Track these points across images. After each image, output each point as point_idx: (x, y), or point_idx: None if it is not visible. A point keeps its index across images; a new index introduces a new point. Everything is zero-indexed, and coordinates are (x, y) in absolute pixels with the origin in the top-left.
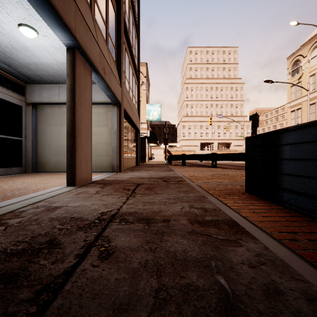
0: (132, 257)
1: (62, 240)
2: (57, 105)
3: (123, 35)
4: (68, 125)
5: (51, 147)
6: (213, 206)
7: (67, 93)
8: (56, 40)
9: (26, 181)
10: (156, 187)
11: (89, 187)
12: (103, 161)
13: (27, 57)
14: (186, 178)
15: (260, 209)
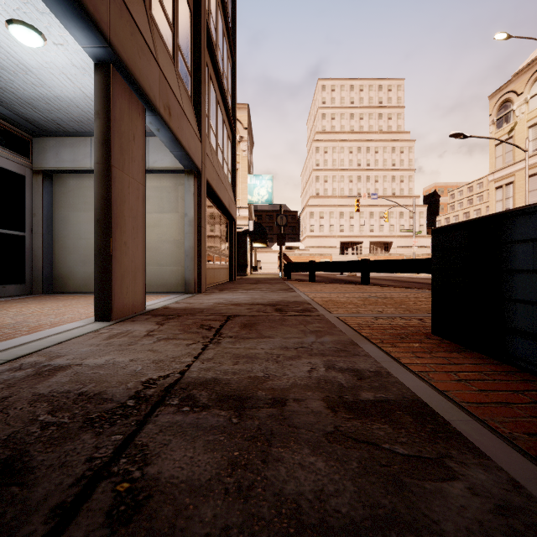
0: (192, 517)
1: (36, 460)
2: (88, 175)
3: (204, 51)
4: (98, 207)
5: (77, 248)
6: (373, 366)
7: (96, 148)
8: (79, 52)
9: (26, 309)
10: (261, 323)
11: (136, 324)
12: (170, 273)
13: (30, 86)
14: (318, 304)
15: (470, 372)
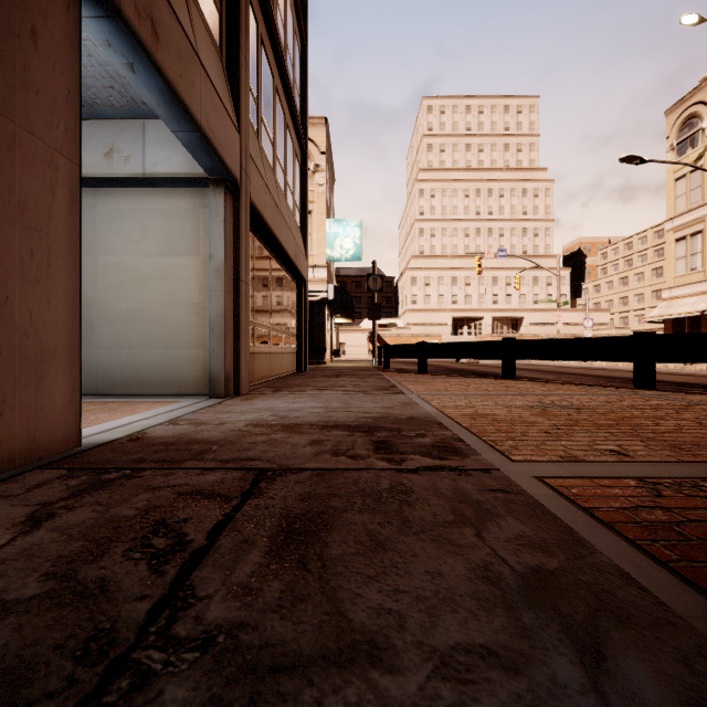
0: None
1: None
2: None
3: None
4: None
5: None
6: None
7: None
8: None
9: None
10: (341, 510)
11: None
12: (185, 361)
13: None
14: (460, 425)
15: None
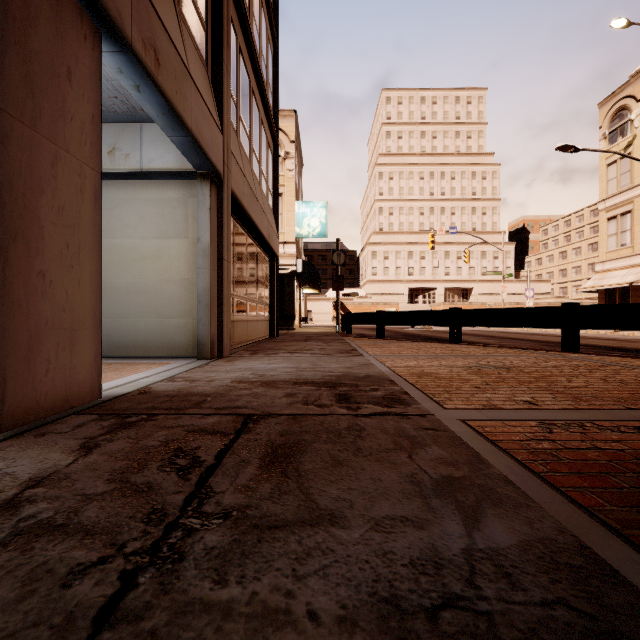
0: None
1: None
2: None
3: (228, 2)
4: None
5: None
6: None
7: None
8: None
9: None
10: (311, 442)
11: (36, 446)
12: (176, 328)
13: None
14: (408, 382)
15: None
